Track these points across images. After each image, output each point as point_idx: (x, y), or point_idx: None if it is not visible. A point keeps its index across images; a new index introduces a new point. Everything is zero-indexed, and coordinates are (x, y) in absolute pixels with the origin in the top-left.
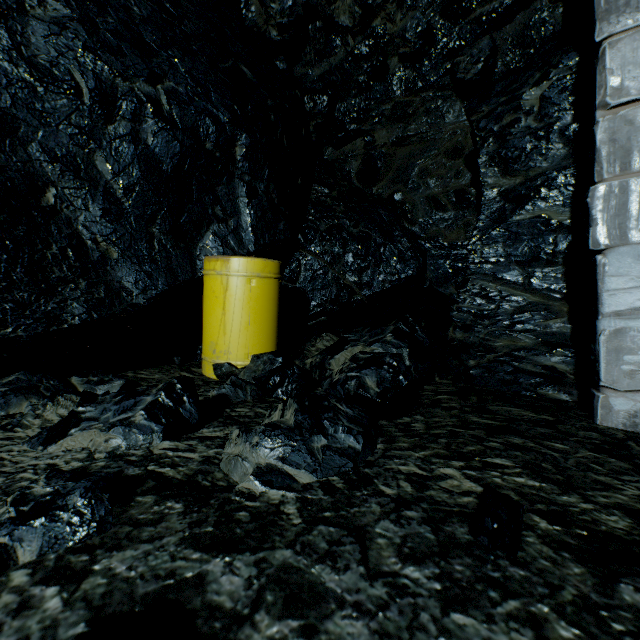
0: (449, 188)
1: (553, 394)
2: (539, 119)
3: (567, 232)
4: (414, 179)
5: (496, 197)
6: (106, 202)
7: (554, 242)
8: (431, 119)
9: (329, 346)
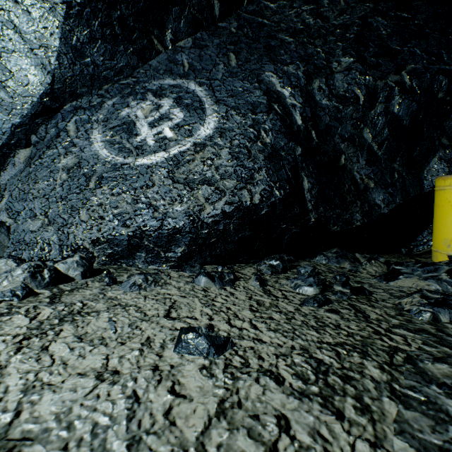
0: None
1: None
2: None
3: None
4: None
5: None
6: (367, 155)
7: None
8: None
9: None
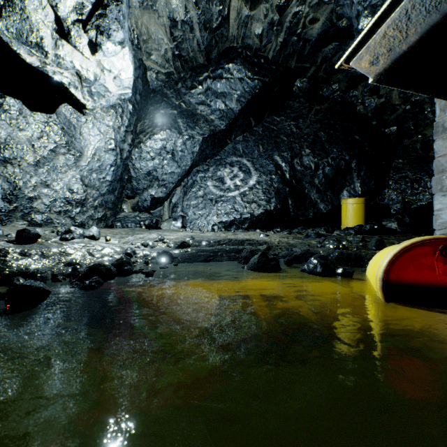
0: None
1: None
2: None
3: None
4: None
5: None
6: (316, 189)
7: None
8: None
9: None
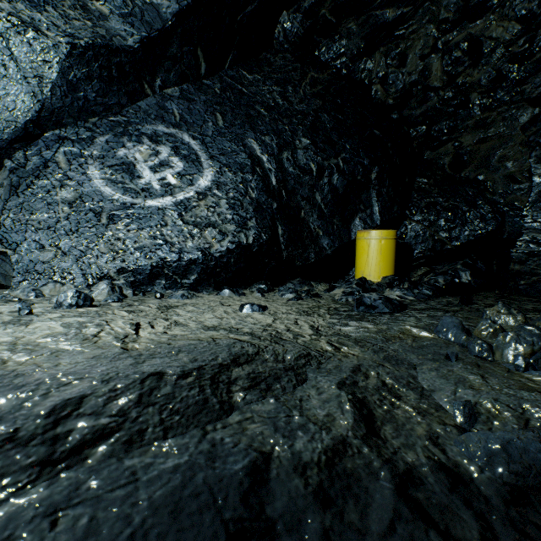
0: (524, 167)
1: None
2: None
3: None
4: (494, 164)
5: None
6: (318, 212)
7: None
8: (507, 122)
9: (424, 272)
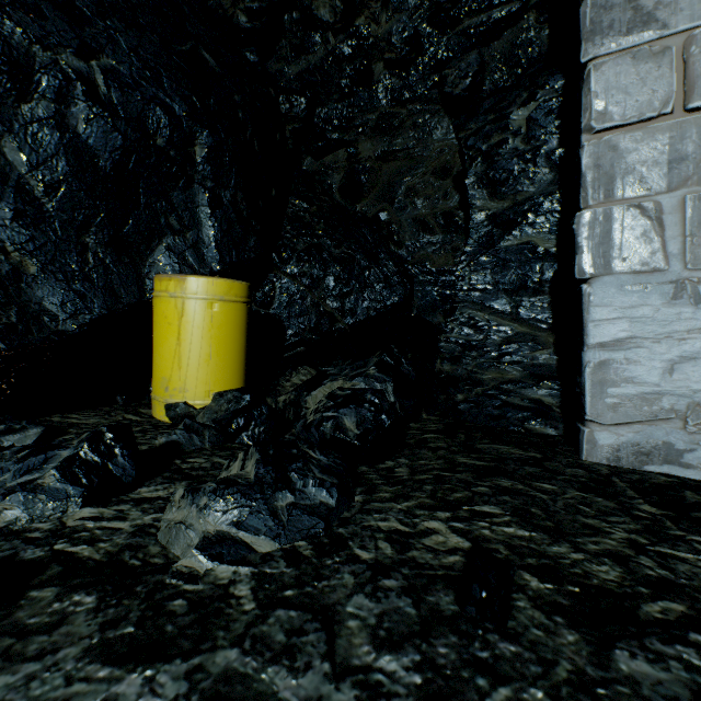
0: (437, 210)
1: (540, 429)
2: (526, 141)
3: (553, 260)
4: (401, 198)
5: (484, 221)
6: (19, 201)
7: (541, 270)
8: (418, 134)
9: (305, 381)
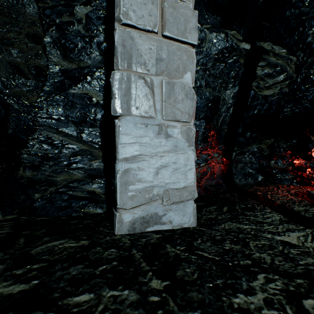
0: (31, 63)
1: (93, 210)
2: (86, 29)
3: (102, 108)
4: None
5: (59, 72)
6: None
7: (95, 112)
8: (13, 0)
9: None
